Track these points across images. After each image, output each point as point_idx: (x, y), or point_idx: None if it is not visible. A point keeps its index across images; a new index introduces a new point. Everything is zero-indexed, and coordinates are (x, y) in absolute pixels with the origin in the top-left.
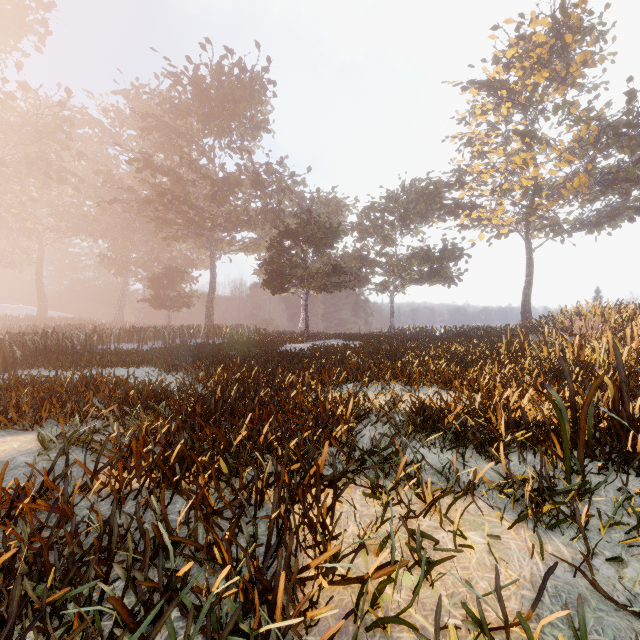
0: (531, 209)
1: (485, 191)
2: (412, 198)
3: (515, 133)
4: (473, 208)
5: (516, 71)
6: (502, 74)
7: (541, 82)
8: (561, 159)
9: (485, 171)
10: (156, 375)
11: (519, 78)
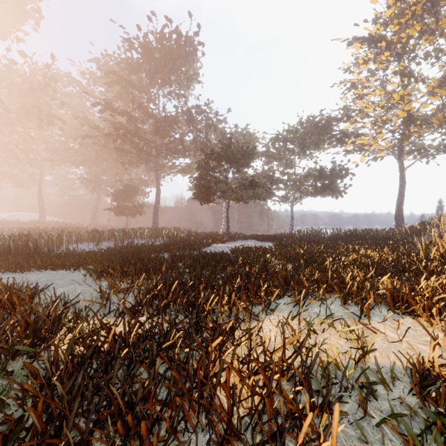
0: (406, 136)
1: (367, 123)
2: (308, 130)
3: (395, 74)
4: (358, 136)
5: (393, 26)
6: (381, 30)
7: (414, 34)
8: (432, 94)
9: (368, 106)
10: (84, 281)
11: (395, 33)
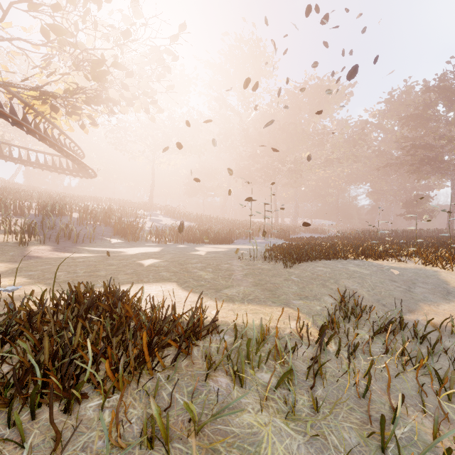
0: None
1: None
2: None
3: None
4: None
5: None
6: None
7: None
8: None
9: None
10: None
11: None
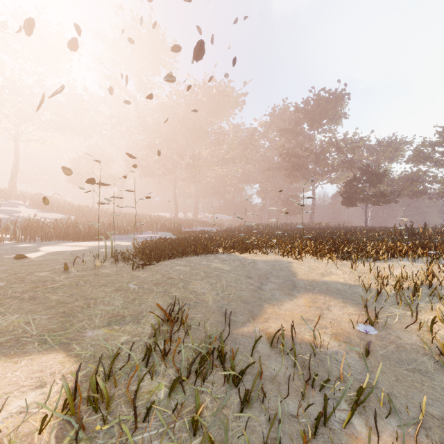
0: None
1: None
2: None
3: None
4: None
5: None
6: None
7: None
8: None
9: None
10: None
11: None
